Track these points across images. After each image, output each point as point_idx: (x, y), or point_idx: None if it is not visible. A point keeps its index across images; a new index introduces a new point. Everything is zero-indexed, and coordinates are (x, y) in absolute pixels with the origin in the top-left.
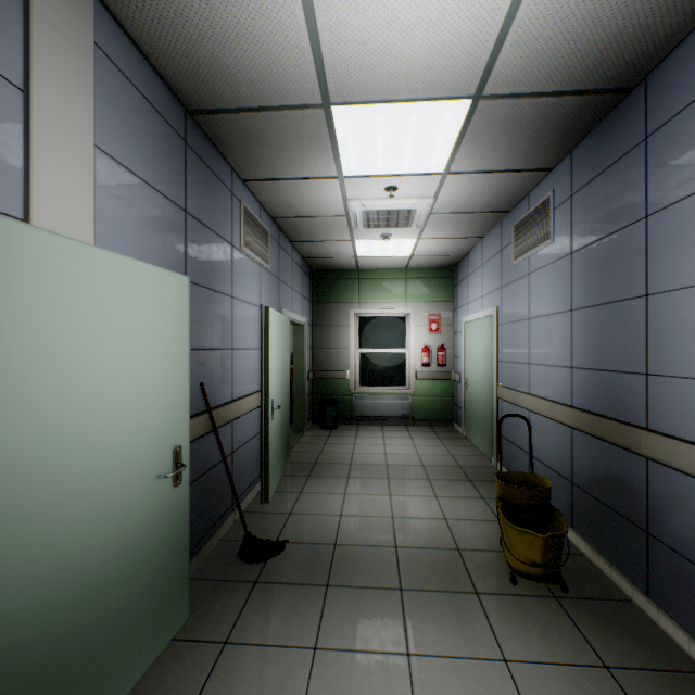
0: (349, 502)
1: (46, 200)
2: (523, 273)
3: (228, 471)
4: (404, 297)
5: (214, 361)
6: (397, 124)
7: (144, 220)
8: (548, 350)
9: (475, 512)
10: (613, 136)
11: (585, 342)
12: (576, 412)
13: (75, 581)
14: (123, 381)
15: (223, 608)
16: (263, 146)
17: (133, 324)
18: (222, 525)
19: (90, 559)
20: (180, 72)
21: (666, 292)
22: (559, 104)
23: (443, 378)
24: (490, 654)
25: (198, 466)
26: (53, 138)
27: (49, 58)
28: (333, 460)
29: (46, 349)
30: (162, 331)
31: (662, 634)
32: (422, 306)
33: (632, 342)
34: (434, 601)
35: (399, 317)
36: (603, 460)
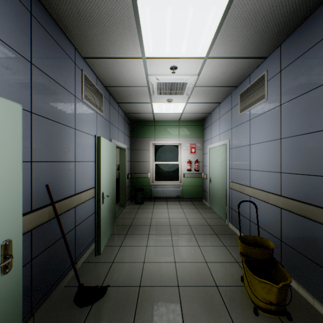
0: (149, 252)
1: None
2: (246, 119)
3: (66, 244)
4: (178, 135)
5: (59, 169)
6: (180, 14)
7: None
8: (263, 162)
9: (222, 256)
10: (314, 28)
11: (292, 157)
12: (285, 199)
13: None
14: None
15: None
16: (92, 28)
17: None
18: (65, 276)
19: None
20: None
21: None
22: (284, 3)
23: (198, 177)
24: None
25: (44, 242)
26: None
27: None
28: (141, 223)
29: None
30: None
31: None
32: (187, 140)
33: None
34: None
35: (175, 145)
36: (306, 230)
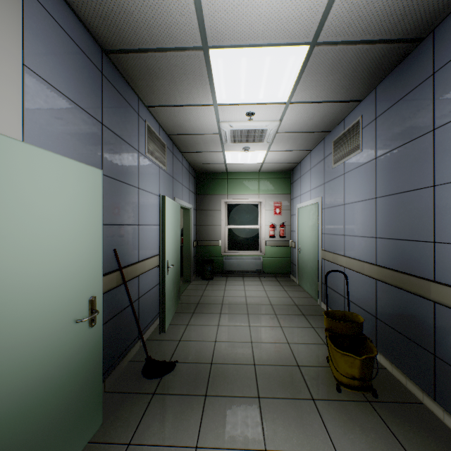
0: (221, 331)
1: None
2: (340, 173)
3: (134, 313)
4: (258, 191)
5: (124, 233)
6: (256, 64)
7: (68, 127)
8: (359, 225)
9: (308, 337)
10: (407, 74)
11: (386, 220)
12: (379, 268)
13: None
14: (45, 248)
15: (128, 415)
16: (160, 79)
17: (54, 203)
18: (130, 350)
19: (14, 391)
20: (96, 17)
21: (449, 183)
22: (371, 50)
23: (284, 245)
24: (326, 449)
25: (112, 309)
26: None
27: None
28: (210, 302)
29: None
30: (79, 210)
31: (448, 429)
32: (270, 197)
33: (422, 219)
34: (283, 406)
35: (254, 204)
36: (400, 303)
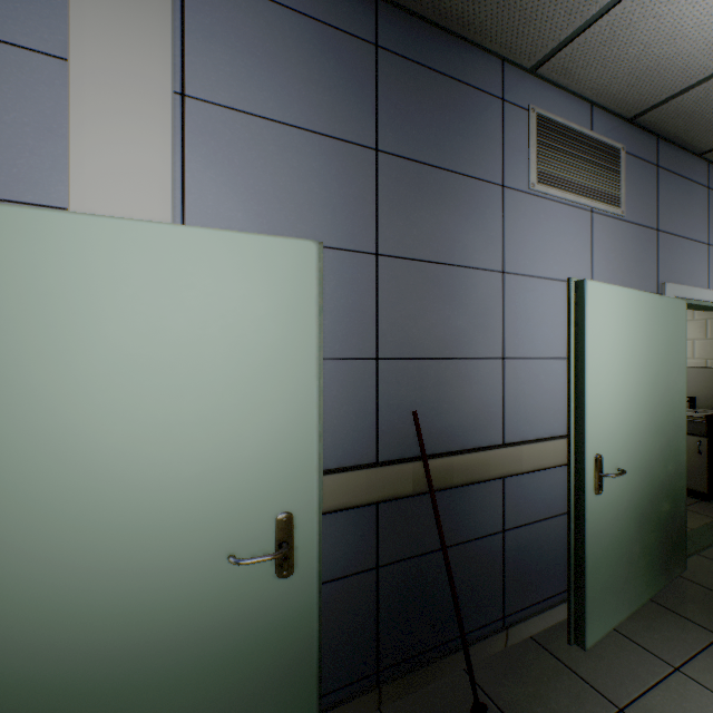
0: None
1: (91, 178)
2: None
3: (447, 570)
4: None
5: (451, 377)
6: None
7: (283, 179)
8: None
9: None
10: None
11: None
12: None
13: (75, 666)
14: (164, 404)
15: None
16: None
17: (185, 321)
18: (468, 644)
19: (102, 644)
20: None
21: None
22: None
23: None
24: None
25: (407, 539)
26: (103, 101)
27: (96, 6)
28: None
29: (26, 357)
30: (250, 331)
31: None
32: None
33: None
34: None
35: None
36: None
